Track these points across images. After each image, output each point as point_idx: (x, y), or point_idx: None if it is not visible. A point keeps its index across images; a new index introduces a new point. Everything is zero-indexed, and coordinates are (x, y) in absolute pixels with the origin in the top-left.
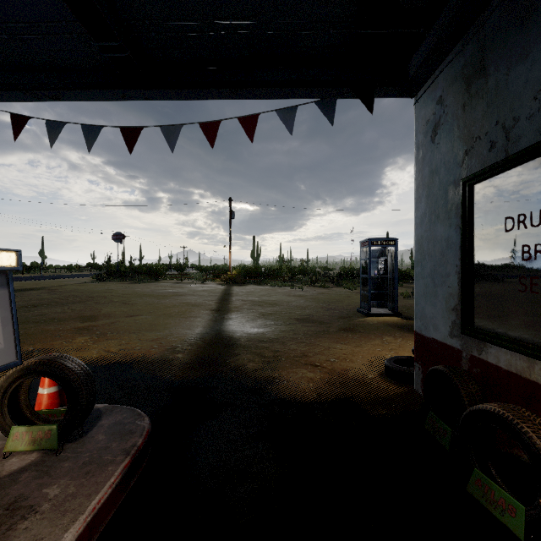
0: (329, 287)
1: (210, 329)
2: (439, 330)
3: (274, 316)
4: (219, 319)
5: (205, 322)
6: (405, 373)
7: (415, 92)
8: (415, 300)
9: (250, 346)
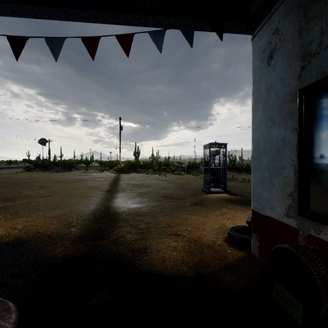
0: (182, 174)
1: (102, 206)
2: (275, 210)
3: (147, 195)
4: (109, 198)
5: (99, 200)
6: (244, 240)
7: (253, 29)
8: (252, 186)
9: (129, 219)
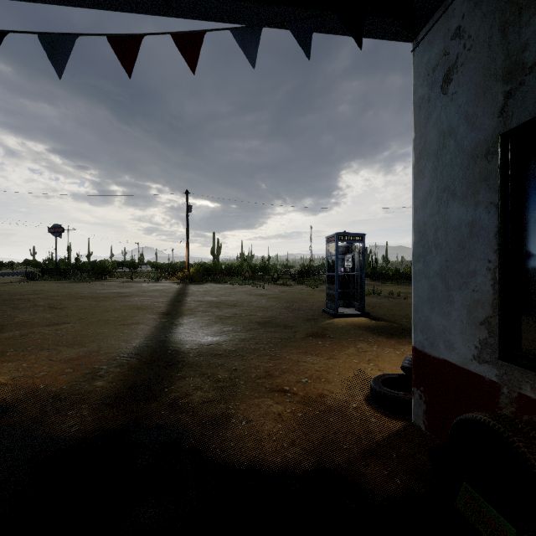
0: (291, 285)
1: (153, 339)
2: (457, 349)
3: (233, 320)
4: (167, 326)
5: (149, 330)
6: (400, 401)
7: (415, 33)
8: (414, 306)
9: (200, 363)
